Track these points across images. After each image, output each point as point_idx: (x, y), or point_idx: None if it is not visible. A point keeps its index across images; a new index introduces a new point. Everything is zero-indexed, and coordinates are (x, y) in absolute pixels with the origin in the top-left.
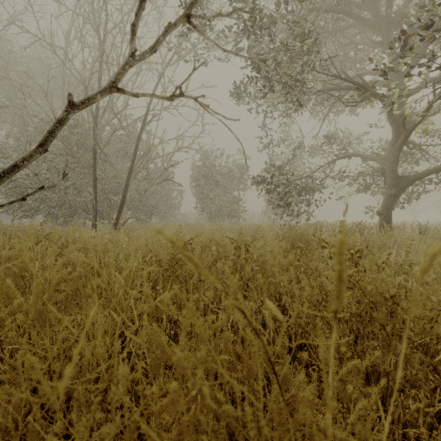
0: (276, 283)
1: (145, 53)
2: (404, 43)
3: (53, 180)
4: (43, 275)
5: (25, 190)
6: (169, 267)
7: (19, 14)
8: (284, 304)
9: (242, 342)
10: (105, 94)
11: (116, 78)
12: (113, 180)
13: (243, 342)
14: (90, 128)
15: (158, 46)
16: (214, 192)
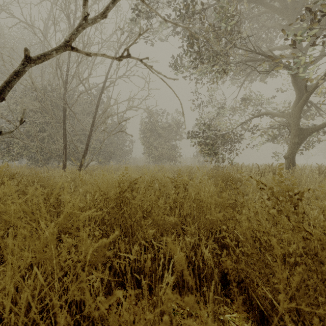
0: (212, 219)
1: (96, 17)
2: (311, 18)
3: (31, 131)
4: (1, 212)
5: (12, 140)
6: (116, 205)
7: (7, 4)
8: (219, 237)
9: (183, 278)
10: (60, 51)
11: (70, 38)
12: (80, 132)
13: (183, 275)
14: (63, 92)
15: (108, 12)
16: (157, 141)
